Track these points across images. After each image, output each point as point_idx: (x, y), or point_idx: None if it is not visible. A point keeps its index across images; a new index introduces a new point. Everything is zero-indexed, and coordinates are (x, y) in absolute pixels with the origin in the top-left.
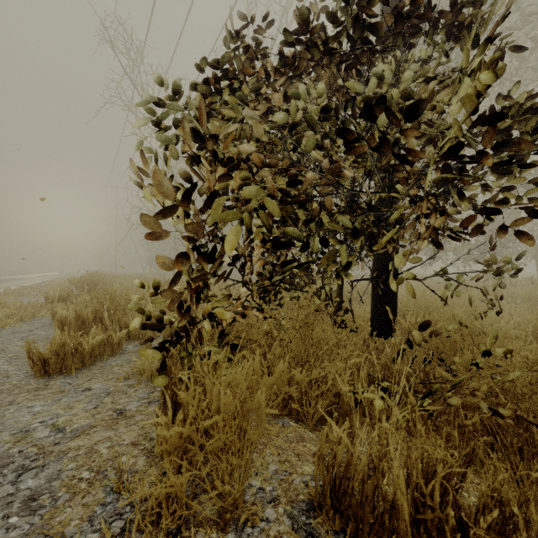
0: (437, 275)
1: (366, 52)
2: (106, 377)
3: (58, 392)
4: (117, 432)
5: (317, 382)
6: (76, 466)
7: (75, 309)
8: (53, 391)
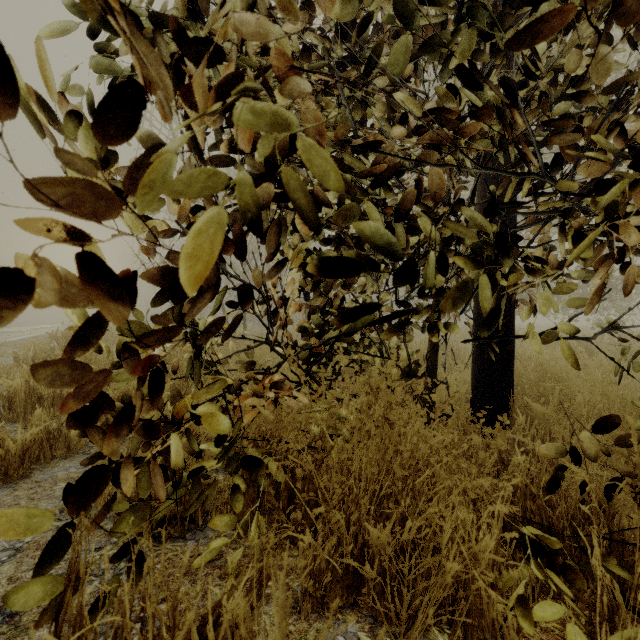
0: (607, 329)
1: None
2: None
3: None
4: None
5: (412, 544)
6: None
7: (26, 380)
8: None
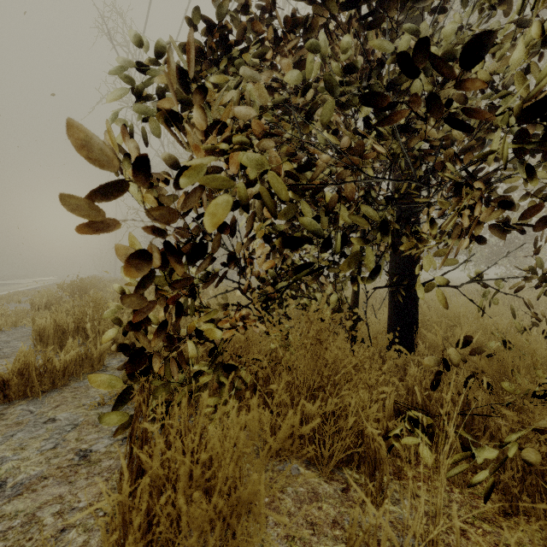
0: (473, 280)
1: (395, 1)
2: (77, 403)
3: (14, 424)
4: (73, 487)
5: (333, 415)
6: None
7: (54, 319)
8: (8, 422)
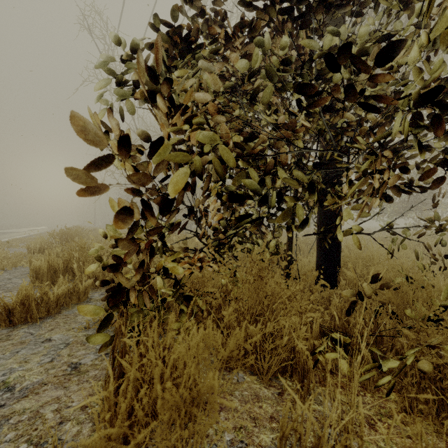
0: (383, 229)
1: (320, 8)
2: (68, 327)
3: (18, 343)
4: (67, 391)
5: (271, 336)
6: (14, 436)
7: (47, 260)
8: (13, 342)
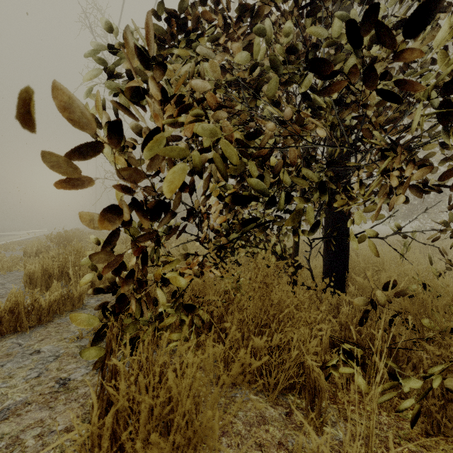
0: (396, 232)
1: None
2: (59, 337)
3: (4, 355)
4: (52, 412)
5: (277, 349)
6: None
7: (41, 265)
8: None
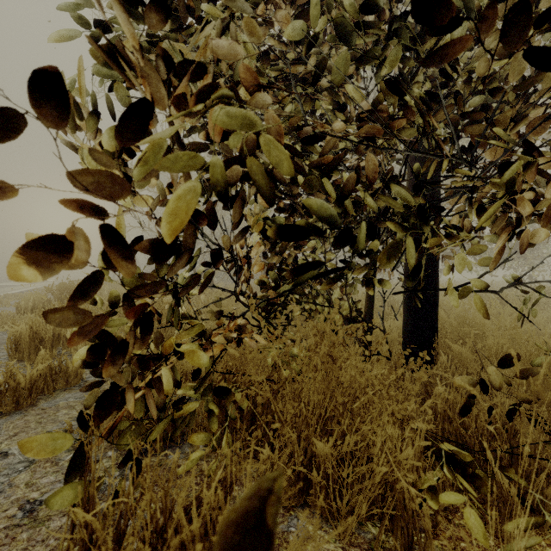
0: (512, 283)
1: None
2: (40, 430)
3: None
4: None
5: (350, 455)
6: None
7: (30, 326)
8: None
